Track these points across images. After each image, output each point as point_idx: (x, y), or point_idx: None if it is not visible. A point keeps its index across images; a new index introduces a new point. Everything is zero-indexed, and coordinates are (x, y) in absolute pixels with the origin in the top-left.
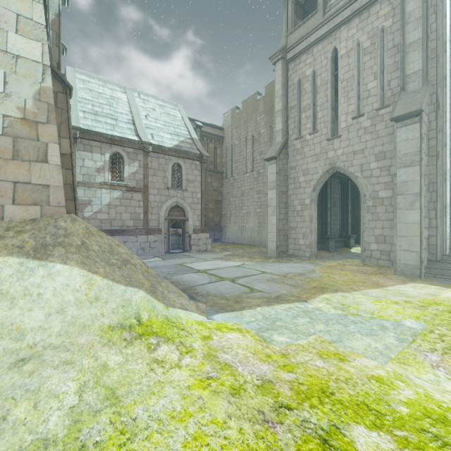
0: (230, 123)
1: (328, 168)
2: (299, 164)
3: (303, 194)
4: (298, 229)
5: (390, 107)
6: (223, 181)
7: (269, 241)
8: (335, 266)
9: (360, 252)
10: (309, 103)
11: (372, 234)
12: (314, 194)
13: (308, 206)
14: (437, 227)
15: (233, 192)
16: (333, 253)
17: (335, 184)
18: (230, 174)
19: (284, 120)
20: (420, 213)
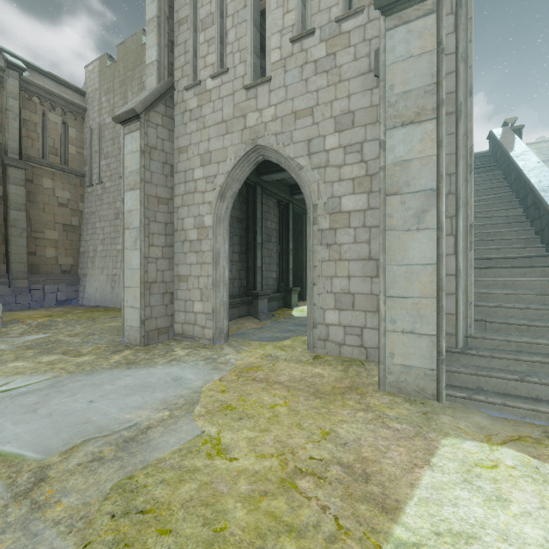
0: (96, 84)
1: (246, 149)
2: (193, 141)
3: (201, 206)
4: (192, 280)
5: (364, 14)
6: (85, 191)
7: (127, 307)
8: (255, 368)
9: (305, 316)
10: (213, 12)
11: (329, 290)
12: (223, 205)
13: (210, 231)
14: (458, 273)
15: (101, 210)
16: (265, 321)
17: (270, 205)
18: (97, 178)
19: (163, 43)
20: (438, 238)
